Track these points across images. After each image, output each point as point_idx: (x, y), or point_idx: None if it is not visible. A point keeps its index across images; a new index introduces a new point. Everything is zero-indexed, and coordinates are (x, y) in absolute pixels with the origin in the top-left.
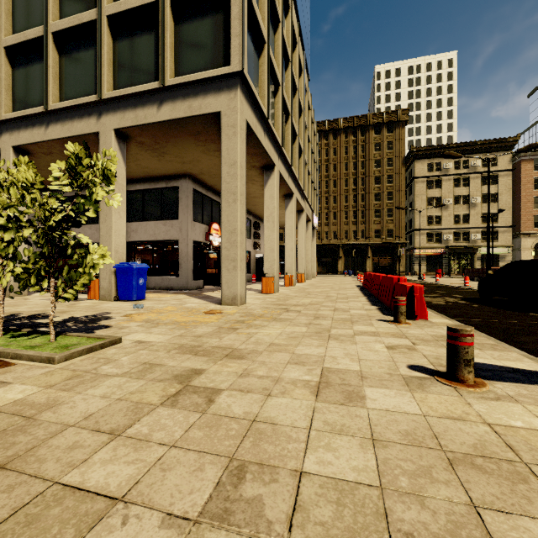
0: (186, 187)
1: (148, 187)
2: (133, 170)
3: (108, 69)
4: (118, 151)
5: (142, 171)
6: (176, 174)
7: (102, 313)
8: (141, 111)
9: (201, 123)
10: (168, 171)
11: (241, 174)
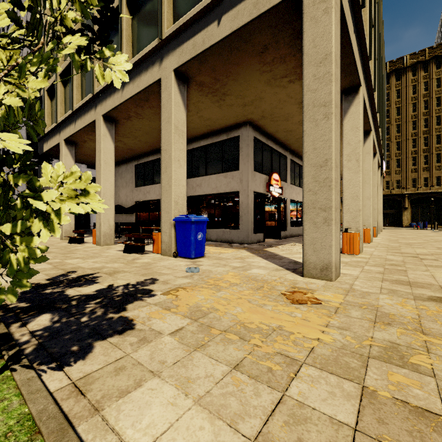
0: (246, 135)
1: (210, 142)
2: (196, 125)
3: (168, 6)
4: (177, 94)
5: (204, 124)
6: (236, 123)
7: (146, 281)
8: (199, 37)
9: (269, 28)
10: (229, 121)
11: (335, 74)
